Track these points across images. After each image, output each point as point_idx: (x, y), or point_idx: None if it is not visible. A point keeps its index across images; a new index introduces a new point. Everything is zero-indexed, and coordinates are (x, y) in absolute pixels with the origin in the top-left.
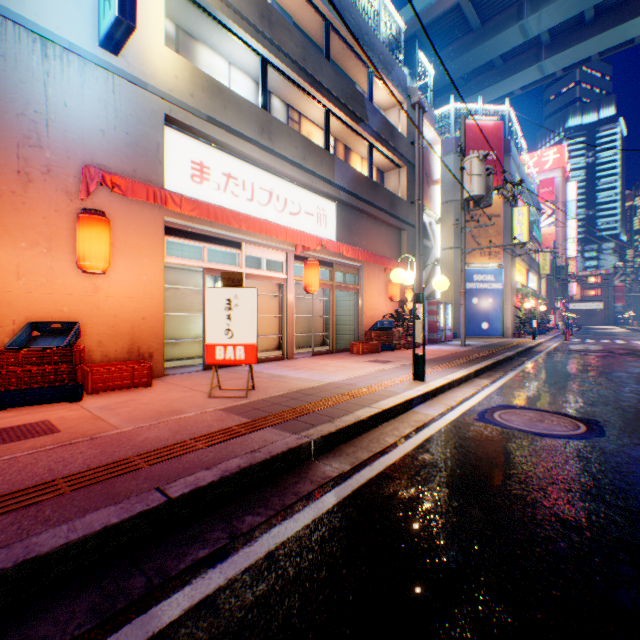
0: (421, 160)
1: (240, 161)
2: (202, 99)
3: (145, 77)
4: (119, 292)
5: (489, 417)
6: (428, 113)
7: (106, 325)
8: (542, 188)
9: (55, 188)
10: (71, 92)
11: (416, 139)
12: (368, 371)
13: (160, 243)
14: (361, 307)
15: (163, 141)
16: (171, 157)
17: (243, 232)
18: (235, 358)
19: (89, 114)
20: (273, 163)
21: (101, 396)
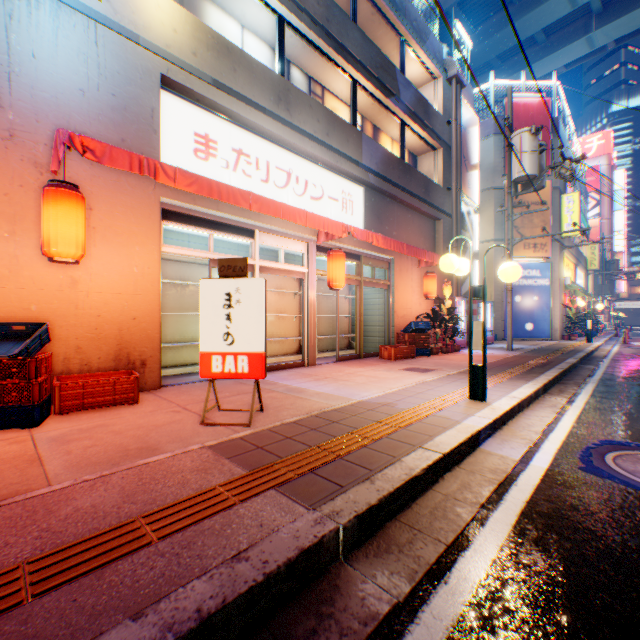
0: (458, 141)
1: (253, 135)
2: (206, 59)
3: (136, 28)
4: (103, 287)
5: (602, 465)
6: (465, 90)
7: (86, 327)
8: (585, 177)
9: (20, 158)
10: (41, 40)
11: (453, 117)
12: (406, 384)
13: (155, 228)
14: (392, 306)
15: (158, 106)
16: (170, 127)
17: (256, 217)
18: (236, 371)
19: (64, 69)
20: (291, 138)
21: (68, 418)
